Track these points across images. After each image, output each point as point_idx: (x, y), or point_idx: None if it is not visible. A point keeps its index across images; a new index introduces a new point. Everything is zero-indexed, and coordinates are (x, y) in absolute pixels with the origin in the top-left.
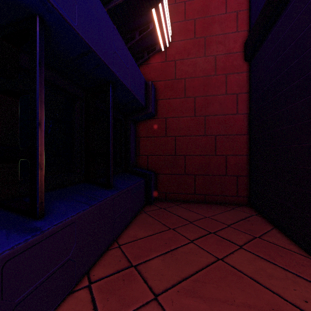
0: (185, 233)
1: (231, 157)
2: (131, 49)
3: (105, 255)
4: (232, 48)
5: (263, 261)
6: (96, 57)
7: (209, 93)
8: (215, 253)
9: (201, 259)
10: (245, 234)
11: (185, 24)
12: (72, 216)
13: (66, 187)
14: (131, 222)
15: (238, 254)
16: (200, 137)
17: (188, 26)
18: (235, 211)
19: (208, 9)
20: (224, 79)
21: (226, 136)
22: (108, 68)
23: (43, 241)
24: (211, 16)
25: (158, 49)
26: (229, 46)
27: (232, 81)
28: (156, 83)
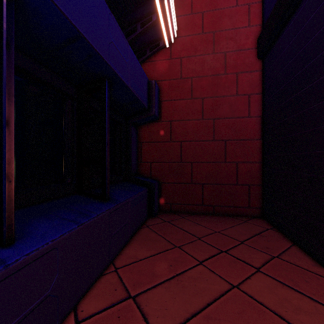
0: (193, 253)
1: (242, 164)
2: (133, 44)
3: (98, 283)
4: (244, 45)
5: (286, 289)
6: (88, 45)
7: (218, 93)
8: (229, 279)
9: (213, 286)
10: (262, 253)
11: (192, 18)
12: (53, 240)
13: (53, 200)
14: (132, 239)
15: (256, 279)
16: (208, 142)
17: (195, 20)
18: (248, 224)
19: (217, 2)
20: (235, 79)
21: (237, 141)
22: (102, 60)
23: (8, 278)
24: (221, 9)
25: (162, 45)
26: (240, 42)
27: (244, 80)
28: (160, 83)
